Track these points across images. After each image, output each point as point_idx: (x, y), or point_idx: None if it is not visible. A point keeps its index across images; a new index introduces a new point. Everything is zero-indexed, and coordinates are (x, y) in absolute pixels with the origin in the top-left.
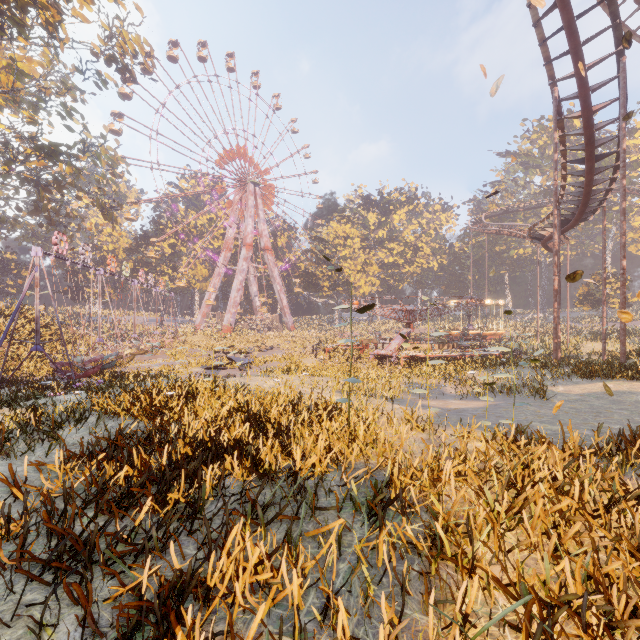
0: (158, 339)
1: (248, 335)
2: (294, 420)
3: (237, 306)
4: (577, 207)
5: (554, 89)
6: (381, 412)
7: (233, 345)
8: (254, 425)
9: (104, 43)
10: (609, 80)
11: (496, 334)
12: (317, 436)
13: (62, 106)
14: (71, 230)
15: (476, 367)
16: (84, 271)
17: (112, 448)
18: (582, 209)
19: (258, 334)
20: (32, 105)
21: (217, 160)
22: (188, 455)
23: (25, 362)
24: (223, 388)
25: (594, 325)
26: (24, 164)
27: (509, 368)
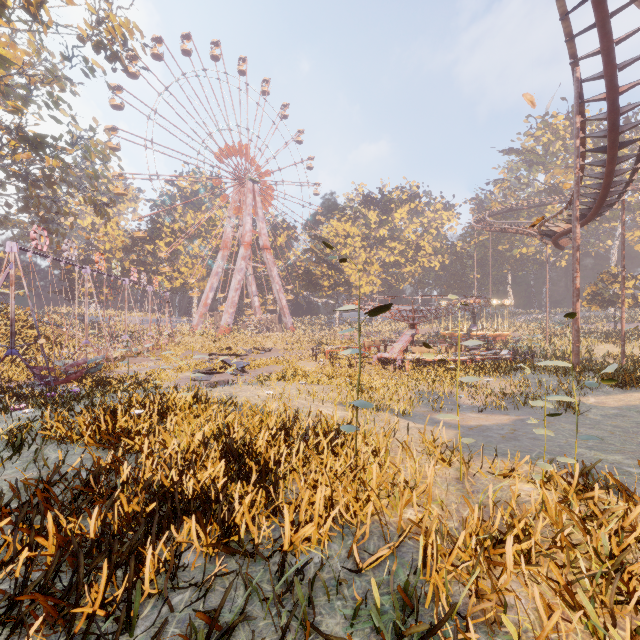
0: (153, 340)
1: (246, 336)
2: (286, 451)
3: (235, 306)
4: (594, 201)
5: (576, 69)
6: (395, 438)
7: (229, 347)
8: (233, 462)
9: (90, 27)
10: (639, 57)
11: (501, 335)
12: (315, 478)
13: (48, 95)
14: (63, 228)
15: (490, 373)
16: (79, 270)
17: (24, 508)
18: (600, 202)
19: (257, 335)
20: (22, 98)
21: (215, 157)
22: (138, 511)
23: (6, 366)
24: (206, 402)
25: (601, 326)
26: (11, 158)
27: (526, 374)
